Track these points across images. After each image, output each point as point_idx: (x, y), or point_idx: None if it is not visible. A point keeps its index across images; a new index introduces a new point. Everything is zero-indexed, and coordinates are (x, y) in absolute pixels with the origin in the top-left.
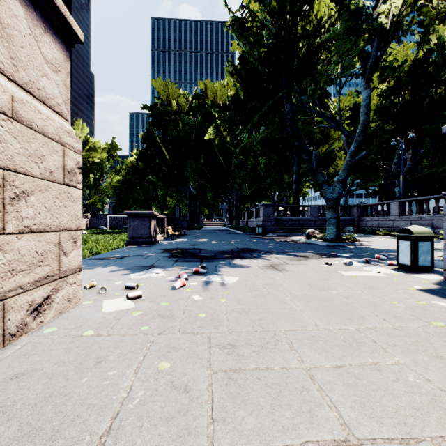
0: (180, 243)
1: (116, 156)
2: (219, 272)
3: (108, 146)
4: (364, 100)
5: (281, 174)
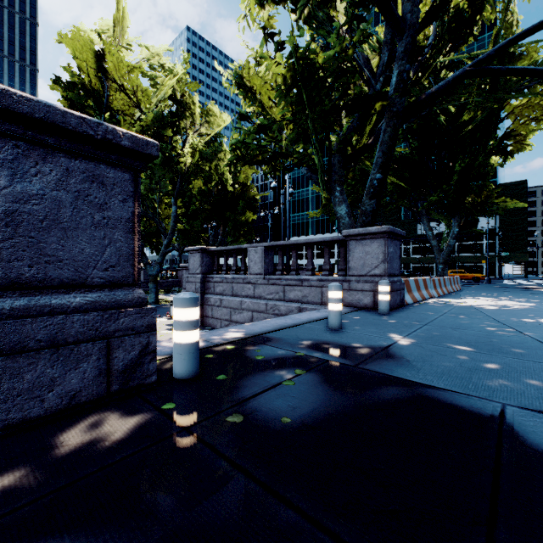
0: None
1: None
2: None
3: None
4: (173, 212)
5: None
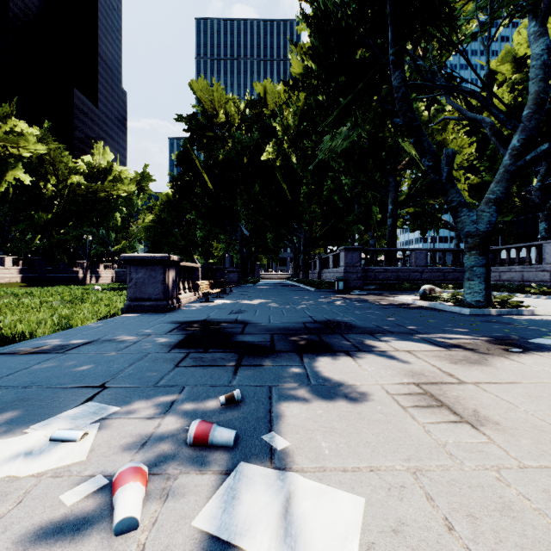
0: (217, 308)
1: (149, 189)
2: (280, 436)
3: (138, 176)
4: (537, 56)
5: (367, 207)
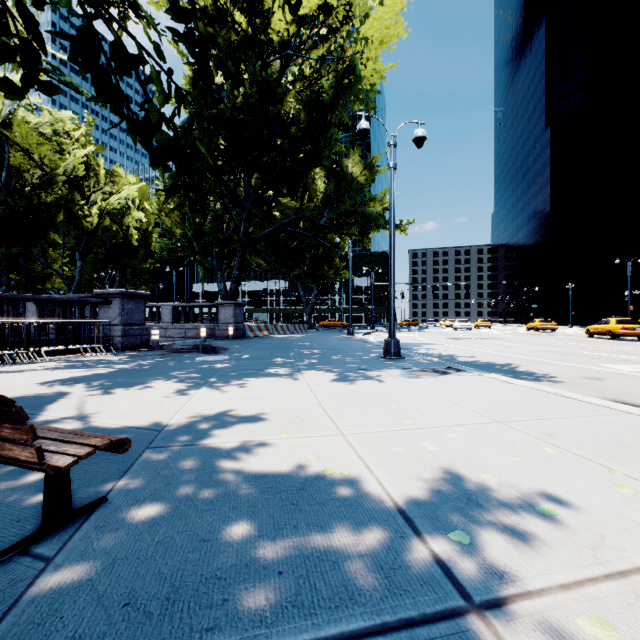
0: None
1: None
2: None
3: None
4: (79, 267)
5: None
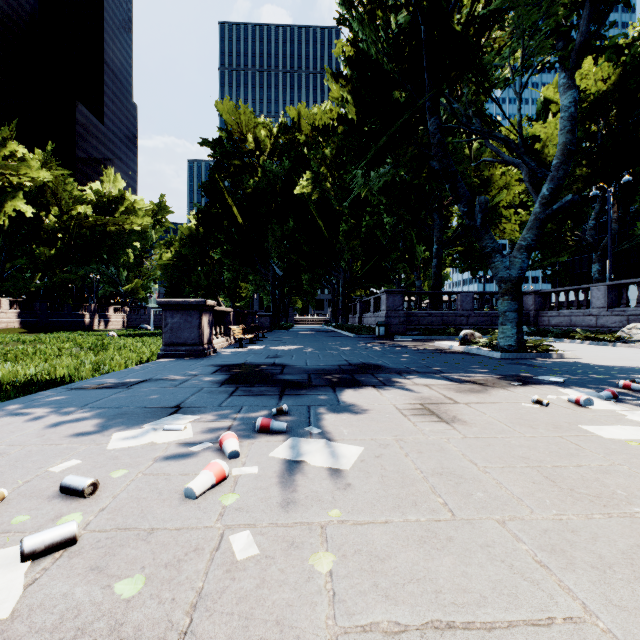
0: (252, 353)
1: (166, 221)
2: (316, 428)
3: (154, 207)
4: (565, 108)
5: (412, 245)
